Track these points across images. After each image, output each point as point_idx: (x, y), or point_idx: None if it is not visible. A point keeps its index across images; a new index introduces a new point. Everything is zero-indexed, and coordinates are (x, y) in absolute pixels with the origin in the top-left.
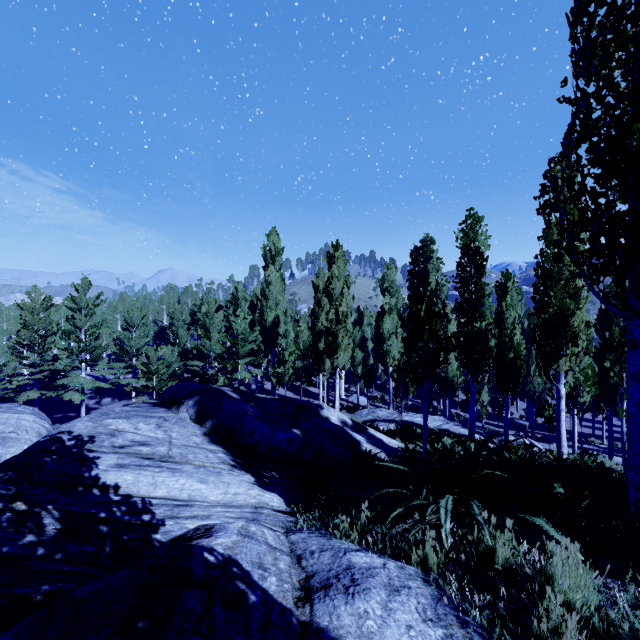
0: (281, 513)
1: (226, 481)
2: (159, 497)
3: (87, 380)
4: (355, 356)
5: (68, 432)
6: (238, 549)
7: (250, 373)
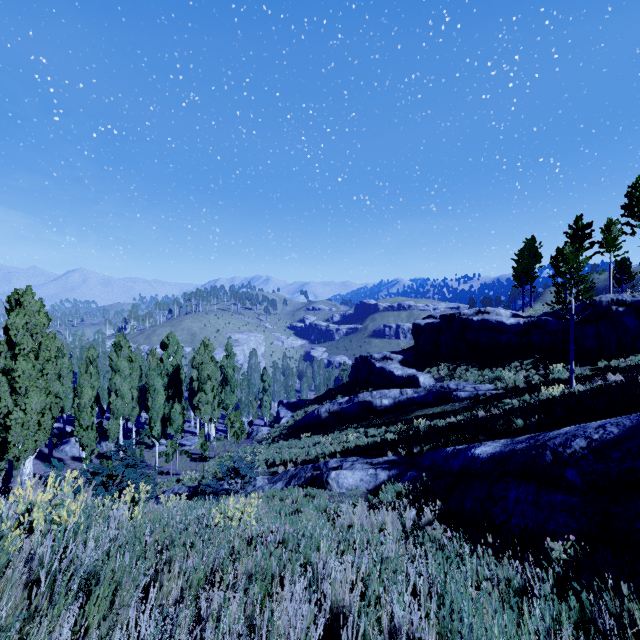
0: None
1: None
2: None
3: None
4: None
5: None
6: None
7: None
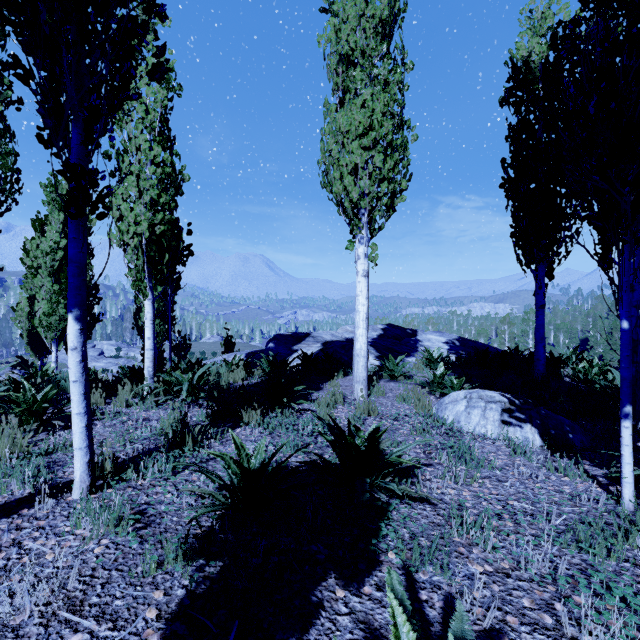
0: None
1: None
2: None
3: None
4: None
5: None
6: None
7: None
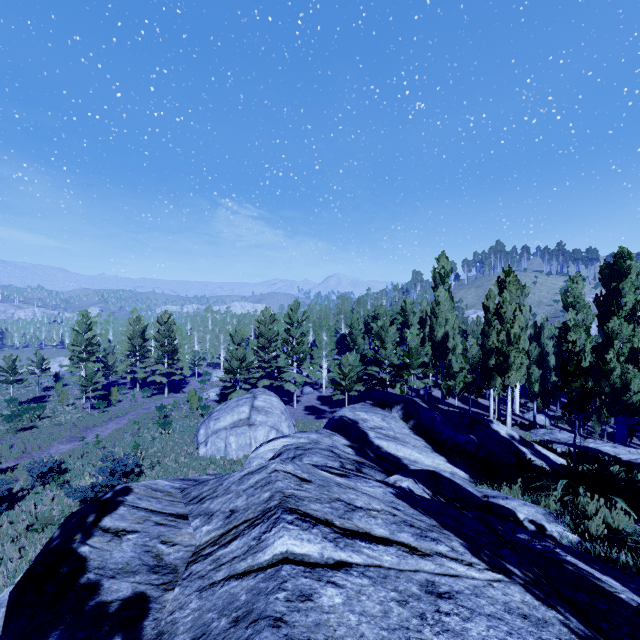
0: (466, 480)
1: (432, 456)
2: (401, 456)
3: (298, 375)
4: (531, 373)
5: (345, 416)
6: (452, 478)
7: (422, 382)
